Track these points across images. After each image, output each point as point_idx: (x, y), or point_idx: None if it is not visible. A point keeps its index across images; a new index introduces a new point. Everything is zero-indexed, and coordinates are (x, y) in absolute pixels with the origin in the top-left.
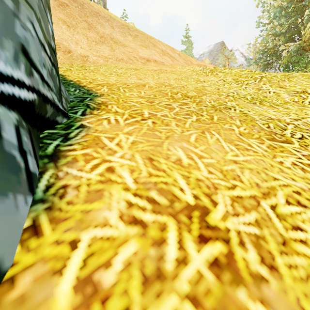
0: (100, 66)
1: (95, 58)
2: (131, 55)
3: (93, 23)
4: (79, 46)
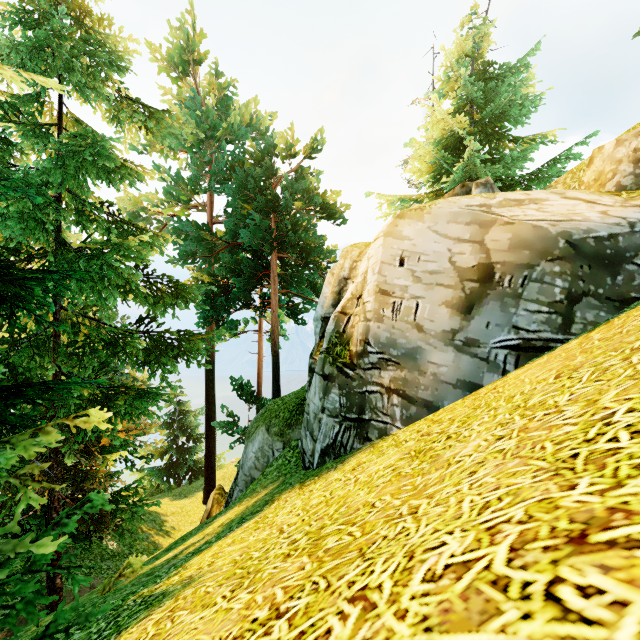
0: None
1: None
2: None
3: None
4: None
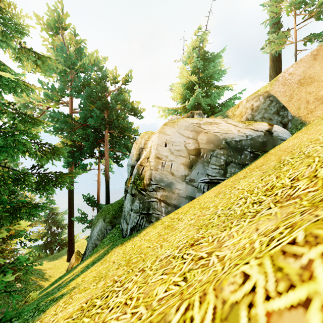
0: None
1: None
2: None
3: None
4: None
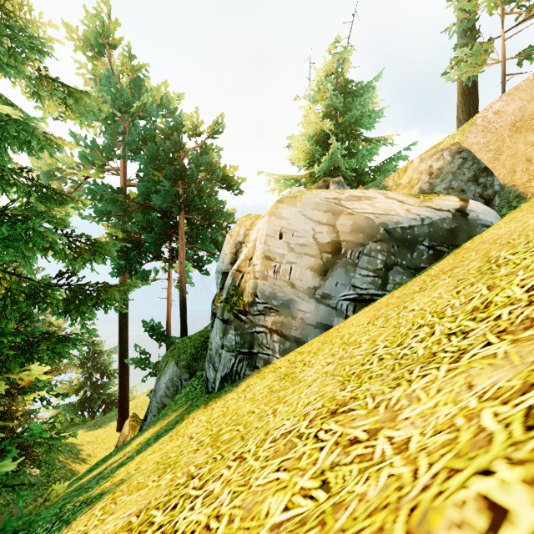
0: None
1: None
2: None
3: None
4: None
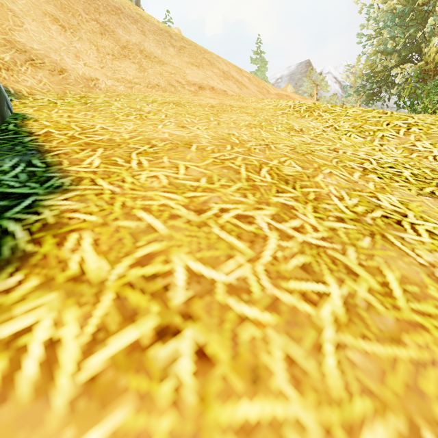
0: (115, 97)
1: (111, 83)
2: (173, 79)
3: (109, 23)
4: (81, 62)
